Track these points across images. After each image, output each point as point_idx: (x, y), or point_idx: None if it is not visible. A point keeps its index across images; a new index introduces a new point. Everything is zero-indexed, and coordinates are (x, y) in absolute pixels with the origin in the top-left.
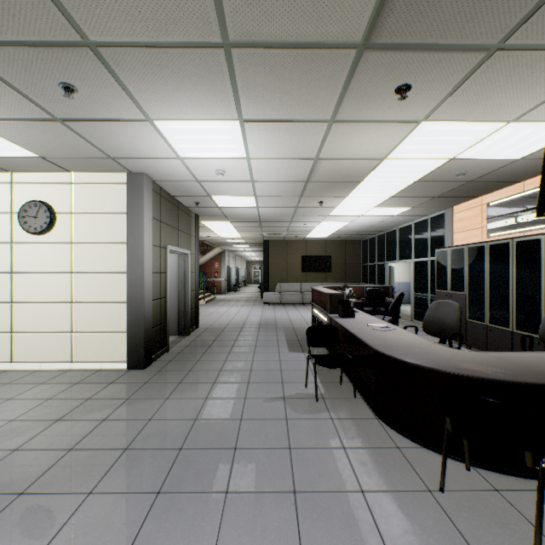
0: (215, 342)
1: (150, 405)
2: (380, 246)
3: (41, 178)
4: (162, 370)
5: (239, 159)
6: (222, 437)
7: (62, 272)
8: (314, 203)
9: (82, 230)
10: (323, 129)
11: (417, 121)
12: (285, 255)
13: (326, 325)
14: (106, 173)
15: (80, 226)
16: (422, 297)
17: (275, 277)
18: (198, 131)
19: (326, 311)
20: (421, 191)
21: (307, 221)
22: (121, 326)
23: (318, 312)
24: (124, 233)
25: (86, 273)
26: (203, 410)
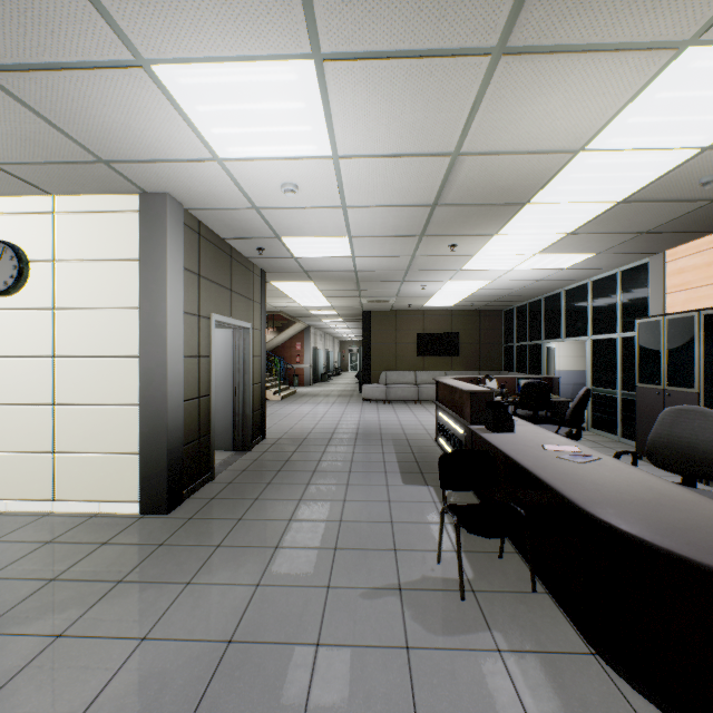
0: (287, 464)
1: (153, 600)
2: (533, 318)
3: (6, 205)
4: (194, 516)
5: (320, 159)
6: (275, 699)
7: (39, 356)
8: (442, 247)
9: (69, 288)
10: (477, 75)
11: (677, 45)
12: (393, 332)
13: (474, 450)
14: (107, 195)
15: (66, 281)
16: (607, 394)
17: (379, 363)
18: (240, 91)
19: (463, 418)
20: (624, 221)
21: (428, 280)
22: (130, 444)
23: (447, 419)
24: (135, 293)
25: (76, 358)
26: (249, 615)
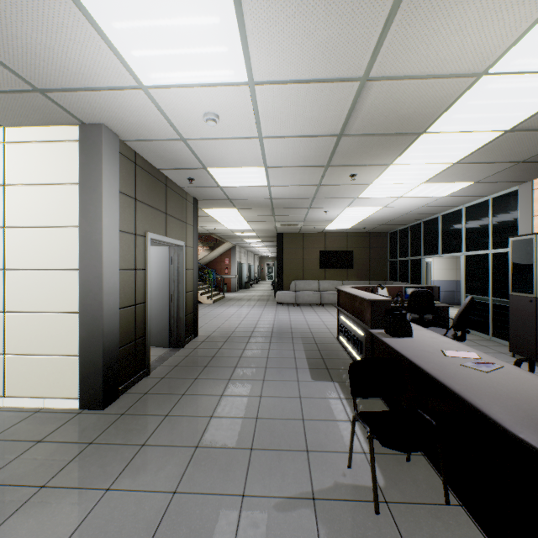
0: (213, 360)
1: (69, 511)
2: (414, 238)
3: None
4: (126, 412)
5: (237, 86)
6: None
7: None
8: (343, 177)
9: (17, 208)
10: None
11: None
12: (301, 250)
13: (382, 358)
14: (51, 126)
15: (15, 202)
16: (479, 301)
17: (289, 274)
18: (152, 2)
19: (363, 322)
20: (506, 150)
21: (330, 207)
22: (70, 347)
23: (347, 322)
24: (75, 213)
25: (23, 270)
26: (161, 532)
